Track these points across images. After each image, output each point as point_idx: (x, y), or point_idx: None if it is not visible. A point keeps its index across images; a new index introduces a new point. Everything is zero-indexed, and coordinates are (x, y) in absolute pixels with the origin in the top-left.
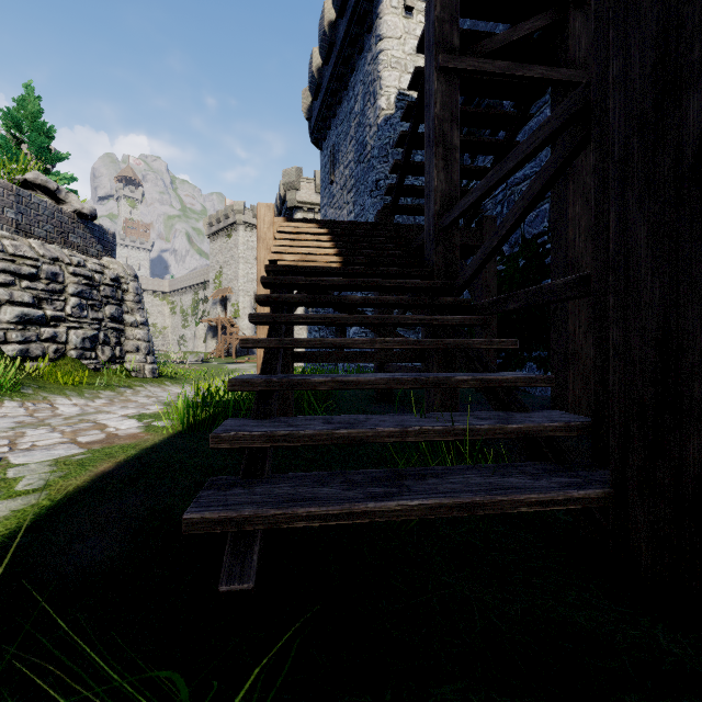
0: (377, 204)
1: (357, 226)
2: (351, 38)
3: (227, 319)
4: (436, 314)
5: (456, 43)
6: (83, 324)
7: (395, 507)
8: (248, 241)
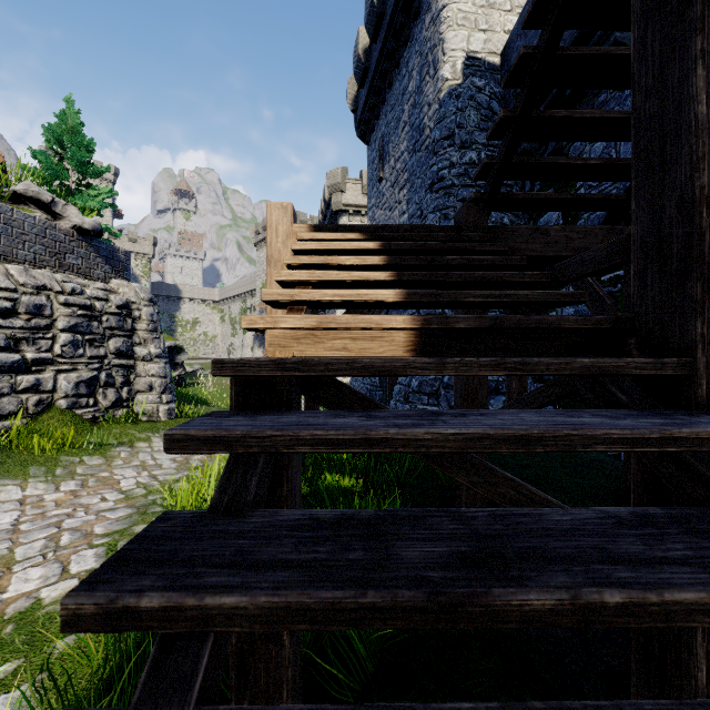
0: (440, 200)
1: (429, 233)
2: (404, 2)
3: None
4: None
5: None
6: (78, 364)
7: None
8: None
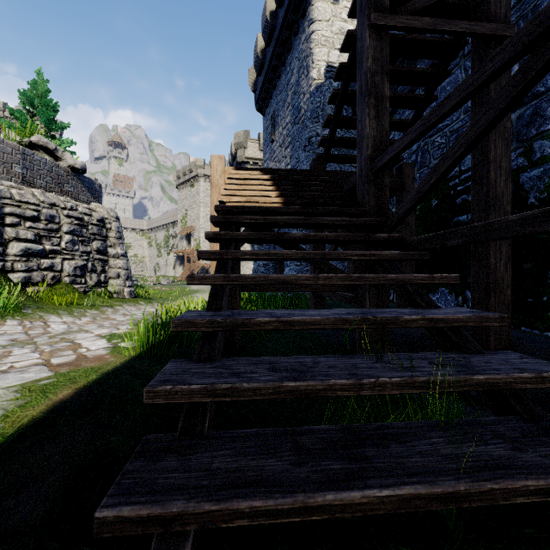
0: (310, 157)
1: (294, 173)
2: (288, 24)
3: (191, 251)
4: (370, 249)
5: (387, 3)
6: (75, 256)
7: (360, 499)
8: (207, 190)
